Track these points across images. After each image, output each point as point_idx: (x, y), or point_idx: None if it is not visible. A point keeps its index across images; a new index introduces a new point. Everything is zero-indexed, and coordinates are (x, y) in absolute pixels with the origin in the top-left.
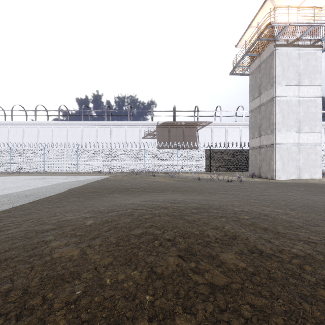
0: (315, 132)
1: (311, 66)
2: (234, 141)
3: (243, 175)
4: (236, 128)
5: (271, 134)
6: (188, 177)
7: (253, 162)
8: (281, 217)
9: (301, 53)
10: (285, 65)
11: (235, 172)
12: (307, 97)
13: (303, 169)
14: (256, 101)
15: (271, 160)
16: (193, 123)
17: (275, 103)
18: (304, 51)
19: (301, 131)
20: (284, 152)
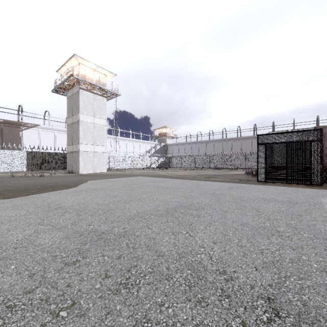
0: (103, 145)
1: (101, 107)
2: (63, 145)
3: (62, 172)
4: (65, 133)
5: (78, 144)
6: (2, 176)
7: (69, 162)
8: (32, 182)
9: (96, 98)
10: (86, 102)
11: (61, 171)
12: (99, 124)
13: (97, 167)
14: (70, 119)
15: (78, 161)
16: (16, 123)
17: (79, 125)
18: (97, 97)
19: (96, 144)
20: (85, 156)
